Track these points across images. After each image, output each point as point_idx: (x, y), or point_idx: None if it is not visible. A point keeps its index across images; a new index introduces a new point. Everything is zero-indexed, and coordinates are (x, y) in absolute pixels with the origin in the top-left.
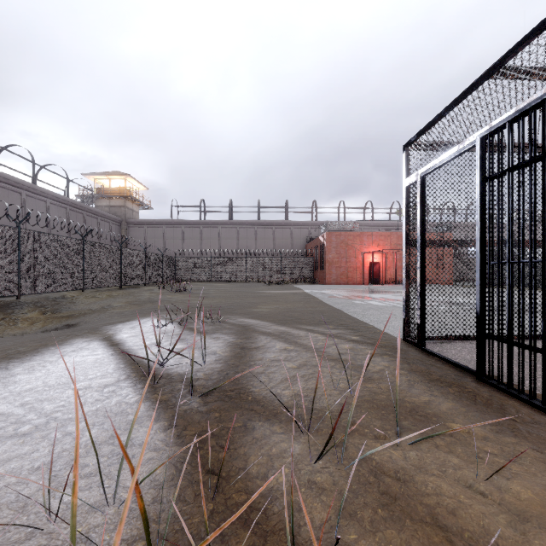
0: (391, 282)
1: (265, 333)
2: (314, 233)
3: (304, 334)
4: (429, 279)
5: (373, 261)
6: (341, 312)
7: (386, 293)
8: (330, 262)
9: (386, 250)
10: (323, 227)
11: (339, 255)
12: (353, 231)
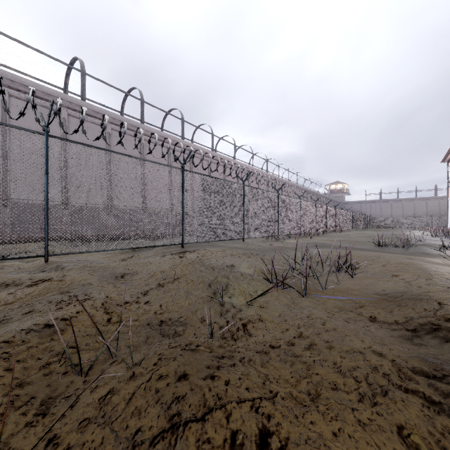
0: None
1: None
2: None
3: None
4: None
5: None
6: None
7: None
8: None
9: None
10: None
11: None
12: None
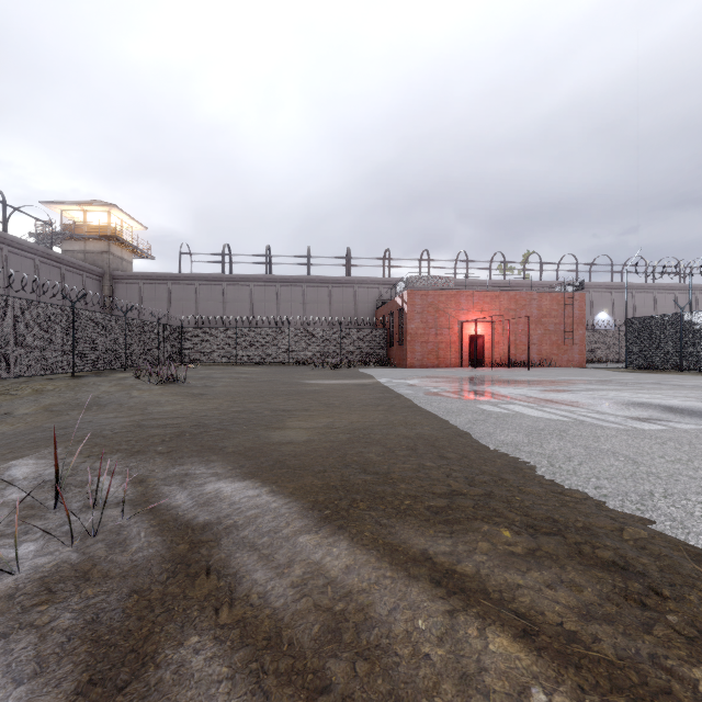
0: (500, 365)
1: (250, 649)
2: (387, 294)
3: (439, 651)
4: (553, 360)
5: (476, 333)
6: (480, 444)
7: (515, 384)
8: (413, 335)
9: (492, 317)
10: (402, 283)
11: (425, 324)
12: (446, 289)
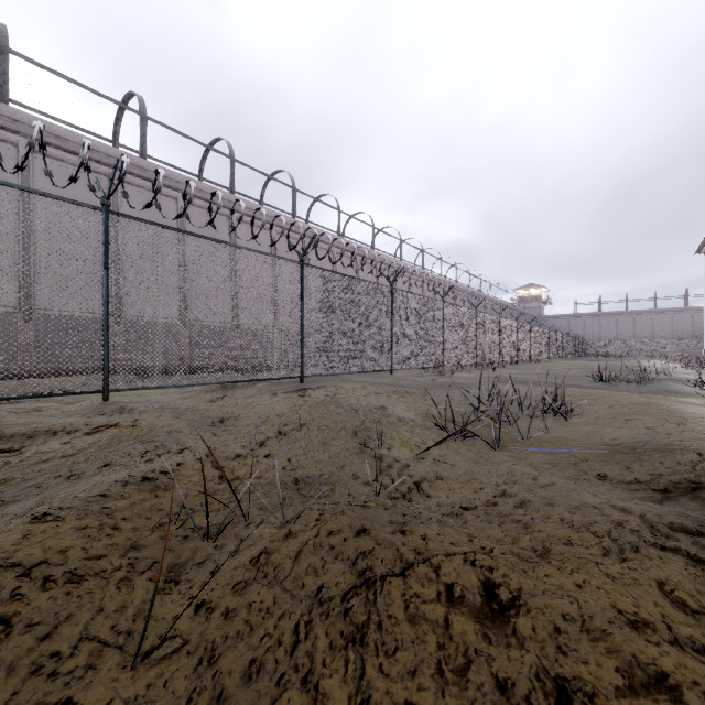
0: None
1: None
2: None
3: None
4: None
5: None
6: None
7: None
8: None
9: None
10: None
11: None
12: None
